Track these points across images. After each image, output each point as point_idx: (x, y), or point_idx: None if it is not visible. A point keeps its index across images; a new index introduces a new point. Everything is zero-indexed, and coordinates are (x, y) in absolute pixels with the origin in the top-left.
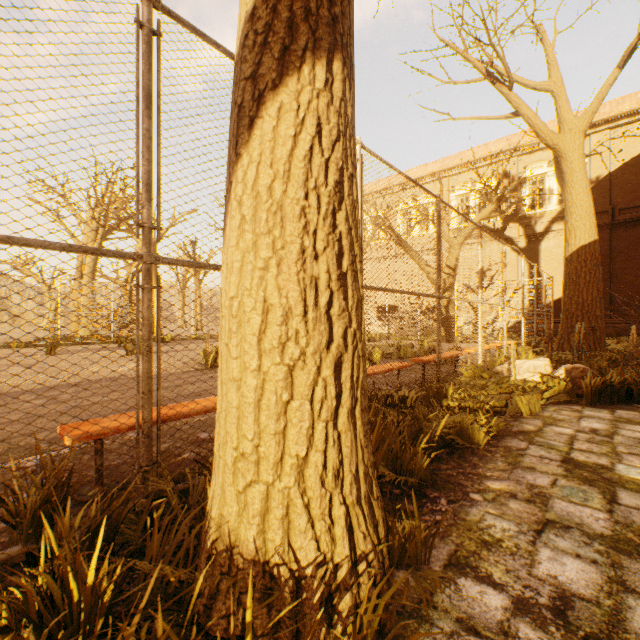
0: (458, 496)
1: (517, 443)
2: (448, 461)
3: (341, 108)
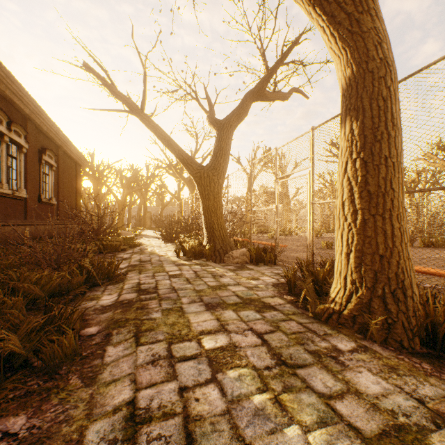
0: None
1: None
2: None
3: (348, 137)
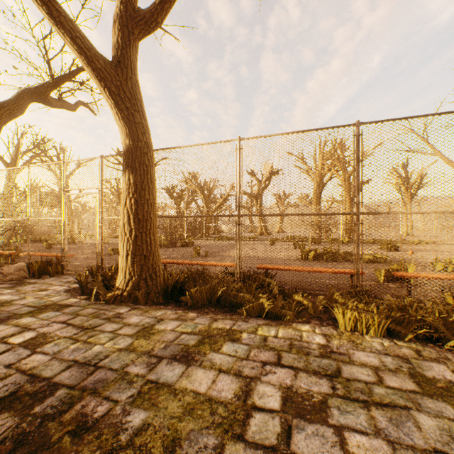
0: (179, 309)
1: (257, 321)
2: (220, 310)
3: (128, 183)
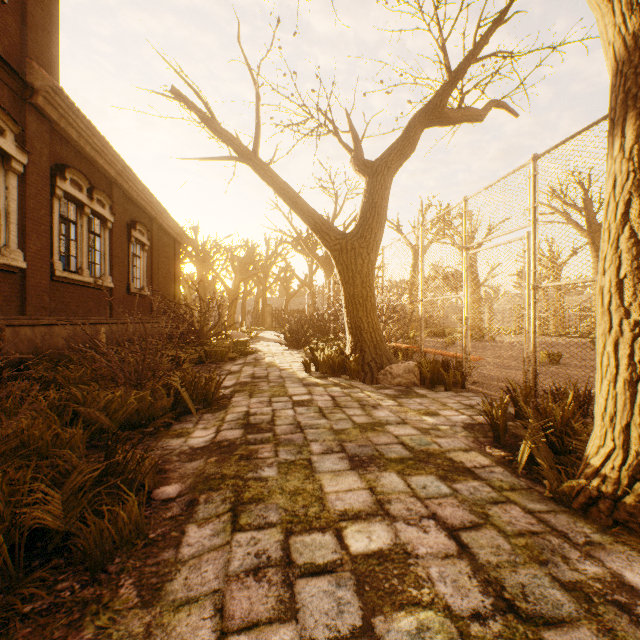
0: None
1: None
2: None
3: (632, 152)
